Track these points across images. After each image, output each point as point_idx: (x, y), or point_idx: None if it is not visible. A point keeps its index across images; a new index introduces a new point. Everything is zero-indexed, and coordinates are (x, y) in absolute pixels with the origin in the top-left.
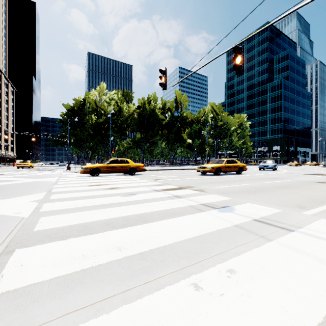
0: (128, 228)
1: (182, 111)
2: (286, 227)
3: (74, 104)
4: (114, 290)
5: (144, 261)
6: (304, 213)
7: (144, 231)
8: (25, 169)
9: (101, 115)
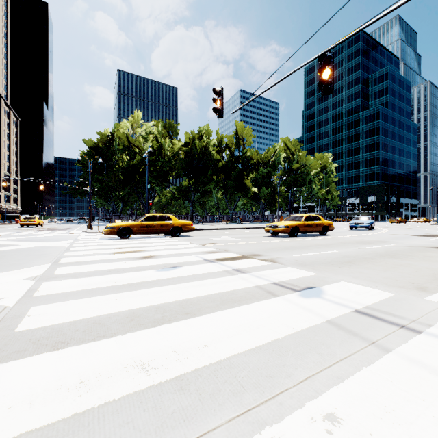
0: (161, 328)
1: (244, 150)
2: (407, 325)
3: (99, 139)
4: None
5: (183, 395)
6: (429, 298)
7: (186, 333)
8: (31, 228)
9: (134, 154)
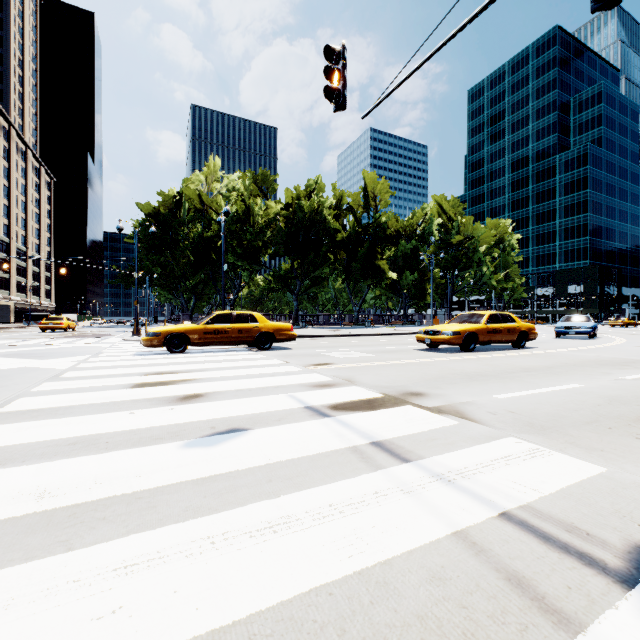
0: None
1: (377, 213)
2: None
3: (160, 202)
4: None
5: None
6: None
7: None
8: (55, 333)
9: (210, 223)
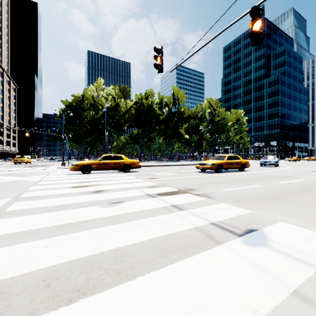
0: (78, 307)
1: (179, 107)
2: None
3: (73, 100)
4: None
5: None
6: None
7: None
8: (21, 165)
9: (98, 110)
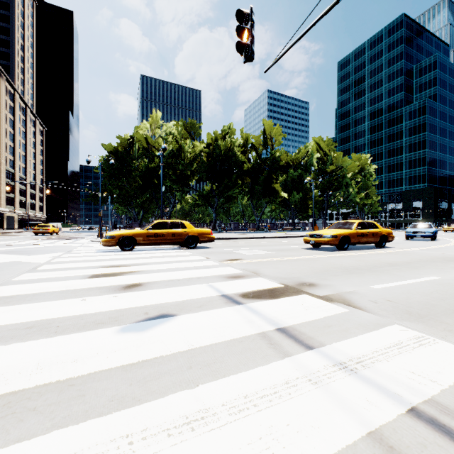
0: None
1: (272, 150)
2: None
3: (118, 143)
4: None
5: None
6: None
7: None
8: (44, 236)
9: (153, 157)
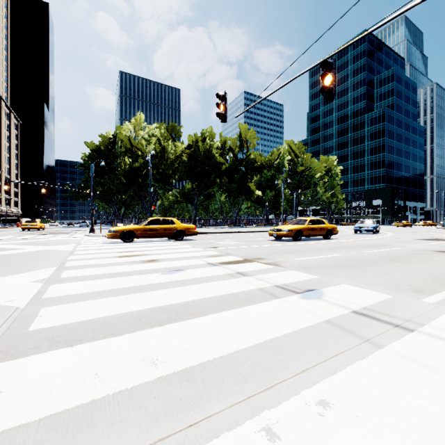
0: (168, 327)
1: (248, 152)
2: (401, 325)
3: (101, 142)
4: (140, 439)
5: (189, 384)
6: (425, 300)
7: (192, 331)
8: (33, 231)
9: (137, 157)
